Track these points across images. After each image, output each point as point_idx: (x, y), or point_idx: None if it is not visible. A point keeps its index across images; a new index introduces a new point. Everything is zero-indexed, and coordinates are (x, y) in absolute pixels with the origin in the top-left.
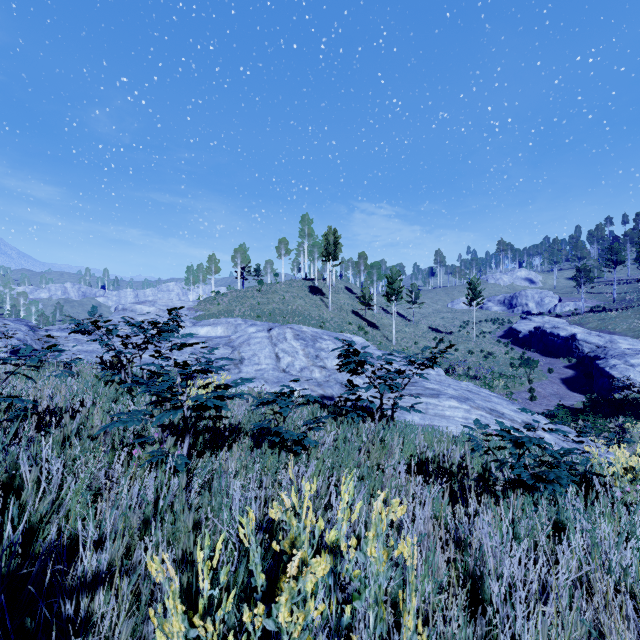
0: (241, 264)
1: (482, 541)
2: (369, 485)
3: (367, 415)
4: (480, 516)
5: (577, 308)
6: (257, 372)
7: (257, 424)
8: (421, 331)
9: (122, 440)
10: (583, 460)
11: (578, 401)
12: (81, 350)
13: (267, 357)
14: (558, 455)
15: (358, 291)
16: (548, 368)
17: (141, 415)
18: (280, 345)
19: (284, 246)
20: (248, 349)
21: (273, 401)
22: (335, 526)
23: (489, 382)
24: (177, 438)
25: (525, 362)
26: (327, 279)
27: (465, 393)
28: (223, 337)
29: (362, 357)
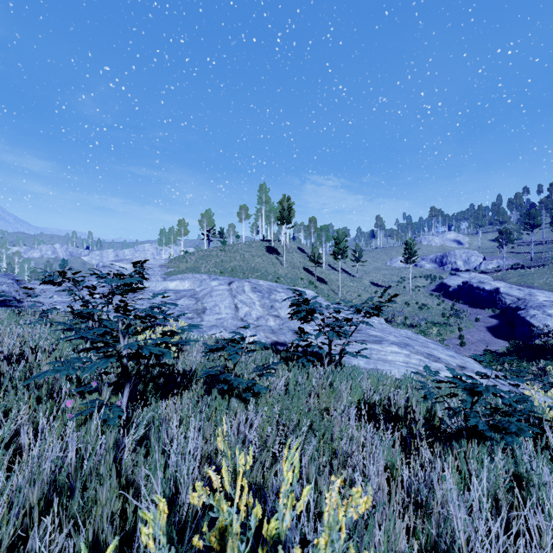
0: (207, 227)
1: (450, 511)
2: (319, 434)
3: (317, 360)
4: (436, 469)
5: (499, 266)
6: (217, 321)
7: (206, 371)
8: (364, 285)
9: (61, 389)
10: (528, 405)
11: (502, 346)
12: (60, 301)
13: (227, 307)
14: (516, 404)
15: (309, 251)
16: (475, 318)
17: (80, 363)
18: (239, 297)
19: (244, 211)
20: (210, 300)
21: (223, 348)
22: (275, 516)
23: (424, 330)
24: (119, 387)
25: (455, 312)
26: (282, 240)
27: (405, 339)
28: (189, 290)
29: (312, 306)
